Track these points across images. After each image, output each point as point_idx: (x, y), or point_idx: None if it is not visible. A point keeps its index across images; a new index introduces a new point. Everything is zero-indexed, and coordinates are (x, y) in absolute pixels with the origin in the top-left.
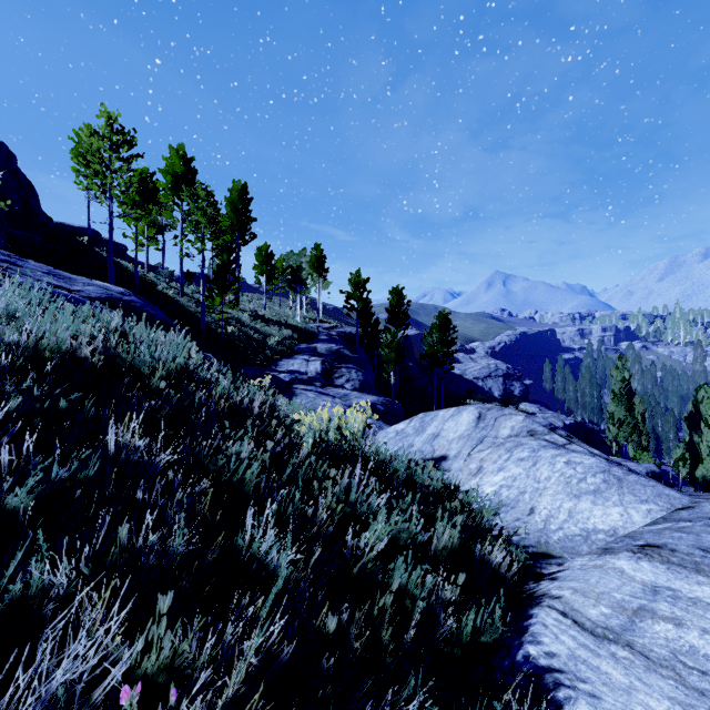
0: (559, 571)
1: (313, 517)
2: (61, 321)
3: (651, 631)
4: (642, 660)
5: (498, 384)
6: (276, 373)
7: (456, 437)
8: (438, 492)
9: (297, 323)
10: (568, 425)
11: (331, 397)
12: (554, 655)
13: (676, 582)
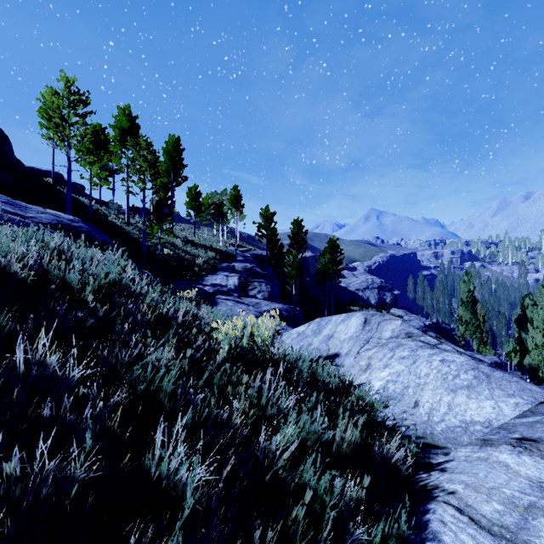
0: (446, 462)
1: (227, 420)
2: None
3: None
4: None
5: (374, 294)
6: (202, 286)
7: (347, 338)
8: (336, 387)
9: (220, 247)
10: (427, 325)
11: (245, 305)
12: None
13: None
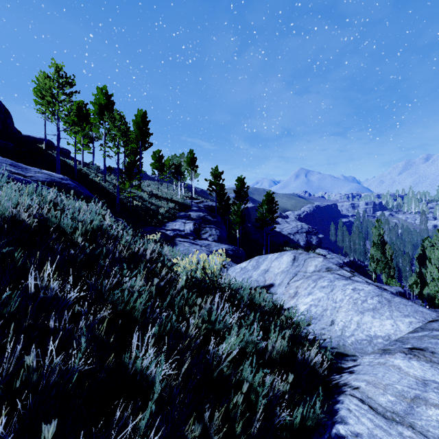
0: (354, 366)
1: (185, 332)
2: (4, 194)
3: (426, 415)
4: (422, 438)
5: (303, 237)
6: (165, 230)
7: (279, 272)
8: (270, 310)
9: (178, 199)
10: (346, 262)
11: (199, 246)
12: (357, 433)
13: (438, 377)
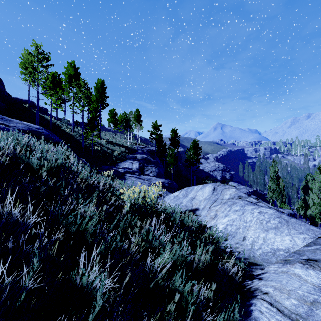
0: (262, 274)
1: (128, 249)
2: None
3: None
4: None
5: (219, 173)
6: (117, 168)
7: (203, 199)
8: (196, 228)
9: (128, 145)
10: (250, 191)
11: (143, 180)
12: None
13: None
